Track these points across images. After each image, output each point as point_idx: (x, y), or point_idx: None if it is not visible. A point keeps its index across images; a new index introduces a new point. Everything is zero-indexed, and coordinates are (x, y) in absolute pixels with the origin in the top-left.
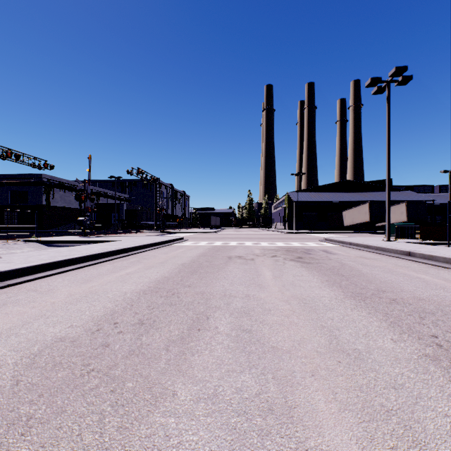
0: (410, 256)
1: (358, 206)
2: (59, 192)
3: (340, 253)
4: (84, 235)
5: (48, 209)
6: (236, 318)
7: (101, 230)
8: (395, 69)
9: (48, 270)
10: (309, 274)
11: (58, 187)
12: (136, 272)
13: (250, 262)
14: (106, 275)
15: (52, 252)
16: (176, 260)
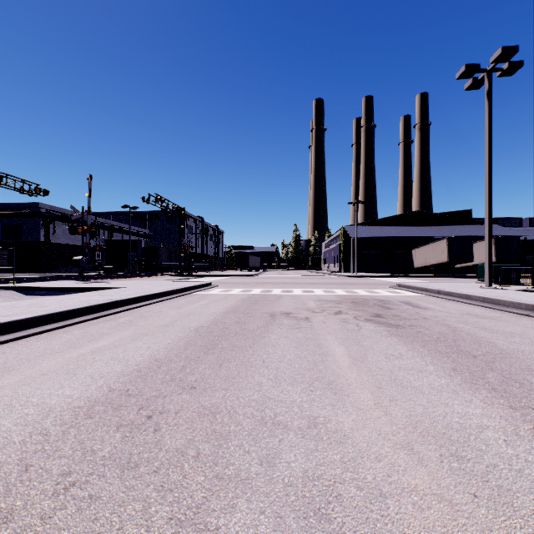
0: None
1: (432, 243)
2: (61, 225)
3: (432, 307)
4: (82, 279)
5: (47, 247)
6: None
7: (112, 272)
8: (502, 50)
9: None
10: (411, 352)
11: (60, 220)
12: (111, 347)
13: (304, 324)
14: (53, 356)
15: None
16: (190, 320)
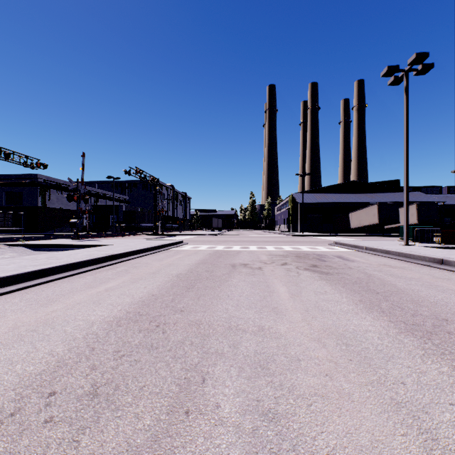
0: (443, 264)
1: (366, 208)
2: (56, 193)
3: (358, 260)
4: (77, 238)
5: (44, 211)
6: (249, 381)
7: (98, 232)
8: (416, 55)
9: (8, 285)
10: (333, 290)
11: (55, 188)
12: (118, 287)
13: (258, 272)
14: (79, 293)
15: (26, 260)
16: (171, 269)
